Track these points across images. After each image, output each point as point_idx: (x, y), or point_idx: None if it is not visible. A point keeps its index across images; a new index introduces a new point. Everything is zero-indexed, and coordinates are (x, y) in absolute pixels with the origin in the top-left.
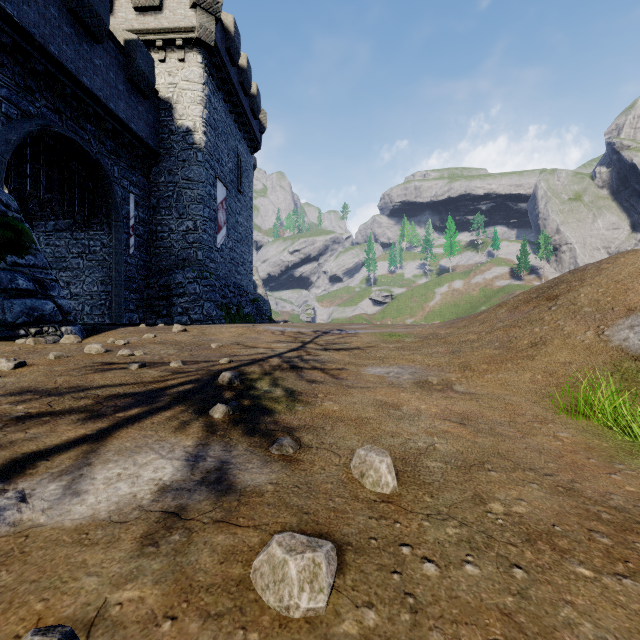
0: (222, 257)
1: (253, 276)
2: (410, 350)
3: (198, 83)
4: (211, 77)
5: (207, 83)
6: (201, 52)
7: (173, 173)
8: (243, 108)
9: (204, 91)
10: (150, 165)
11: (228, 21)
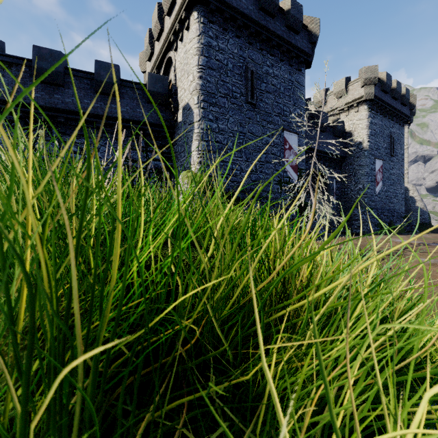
0: (379, 197)
1: (412, 194)
2: None
3: (365, 119)
4: (372, 110)
5: (370, 116)
6: (366, 104)
7: (352, 164)
8: (394, 108)
9: (368, 121)
10: (341, 163)
11: (382, 76)
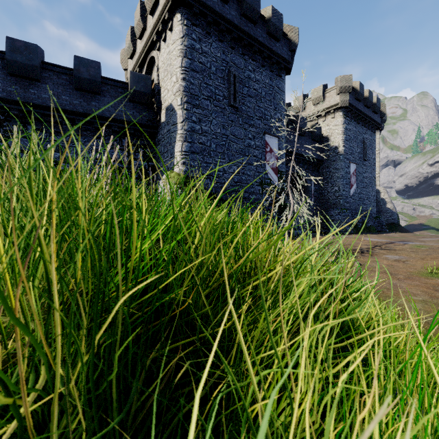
0: (353, 199)
1: (383, 196)
2: (414, 252)
3: (340, 125)
4: (347, 117)
5: (345, 122)
6: (341, 110)
7: (329, 167)
8: (367, 116)
9: (343, 127)
10: (319, 166)
11: (356, 85)
